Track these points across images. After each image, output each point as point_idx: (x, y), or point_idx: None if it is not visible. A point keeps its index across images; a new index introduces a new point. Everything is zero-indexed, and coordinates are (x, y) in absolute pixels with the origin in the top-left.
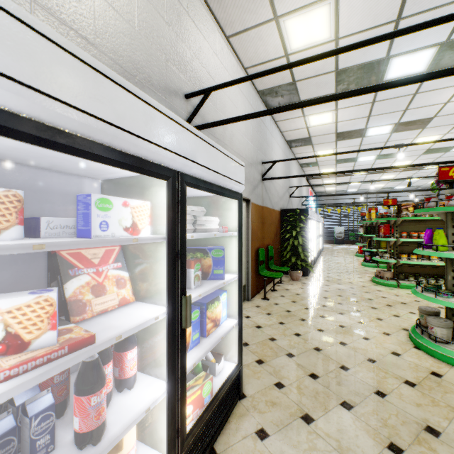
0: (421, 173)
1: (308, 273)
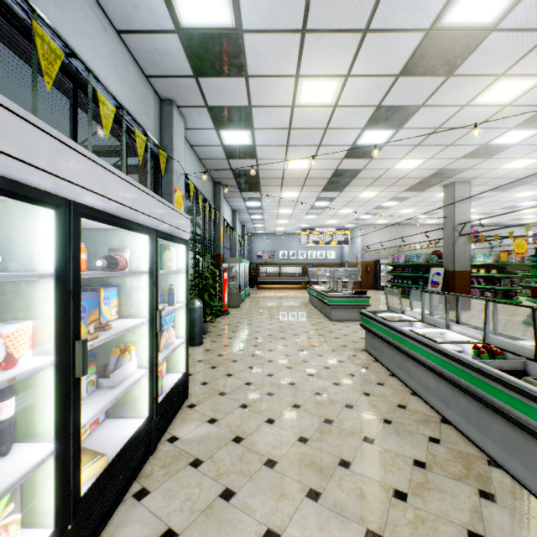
0: None
1: None
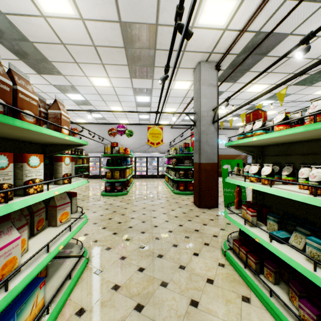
0: (231, 102)
1: (93, 178)
